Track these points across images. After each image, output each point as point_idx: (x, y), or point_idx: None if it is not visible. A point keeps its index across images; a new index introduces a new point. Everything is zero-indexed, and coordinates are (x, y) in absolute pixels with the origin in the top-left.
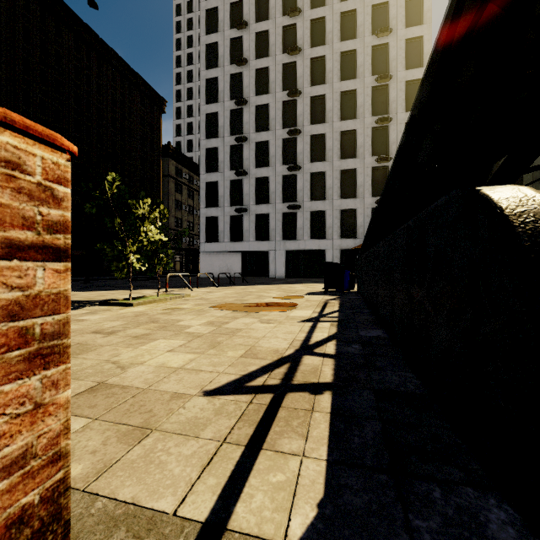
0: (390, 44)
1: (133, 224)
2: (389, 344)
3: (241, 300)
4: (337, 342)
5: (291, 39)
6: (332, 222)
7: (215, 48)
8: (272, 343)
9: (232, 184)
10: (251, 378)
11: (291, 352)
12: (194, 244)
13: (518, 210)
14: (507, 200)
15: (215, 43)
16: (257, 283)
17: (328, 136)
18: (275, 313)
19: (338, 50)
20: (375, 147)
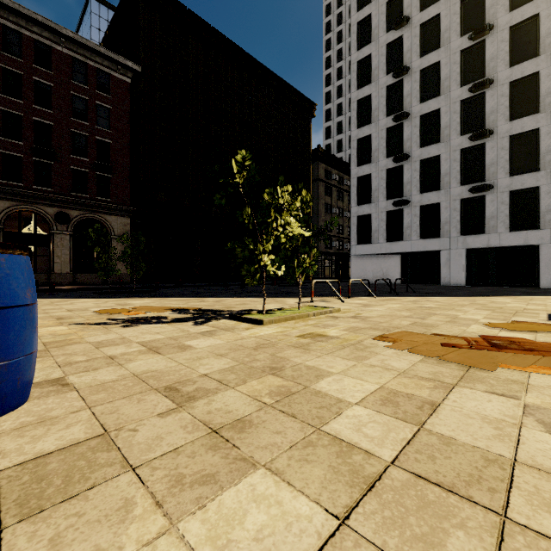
0: None
1: (266, 213)
2: None
3: (425, 326)
4: None
5: None
6: None
7: (368, 22)
8: None
9: (388, 173)
10: None
11: None
12: (344, 248)
13: None
14: None
15: (368, 16)
16: (430, 294)
17: (544, 73)
18: (545, 379)
19: None
20: None
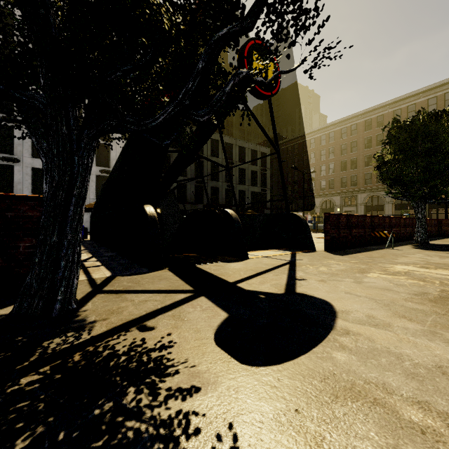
0: None
1: None
2: (120, 256)
3: None
4: (96, 258)
5: None
6: None
7: None
8: None
9: None
10: None
11: None
12: None
13: (149, 213)
14: (148, 211)
15: None
16: None
17: None
18: None
19: None
20: None
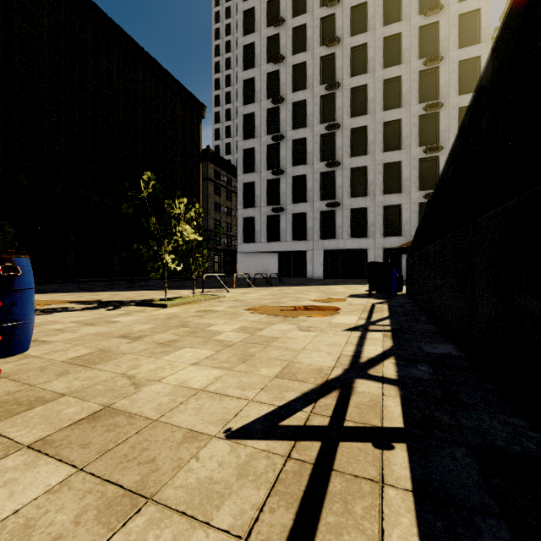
0: (440, 22)
1: (168, 223)
2: (468, 367)
3: (278, 303)
4: (396, 361)
5: (329, 30)
6: (373, 219)
7: (252, 48)
8: (313, 359)
9: (269, 184)
10: (289, 412)
11: (339, 372)
12: (232, 245)
13: None
14: None
15: (252, 43)
16: (294, 284)
17: (370, 128)
18: (315, 318)
19: (381, 35)
20: (423, 136)
